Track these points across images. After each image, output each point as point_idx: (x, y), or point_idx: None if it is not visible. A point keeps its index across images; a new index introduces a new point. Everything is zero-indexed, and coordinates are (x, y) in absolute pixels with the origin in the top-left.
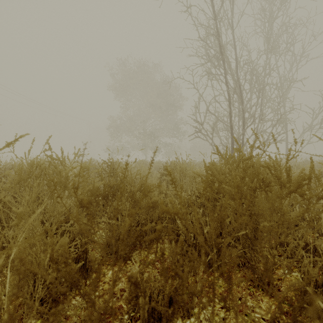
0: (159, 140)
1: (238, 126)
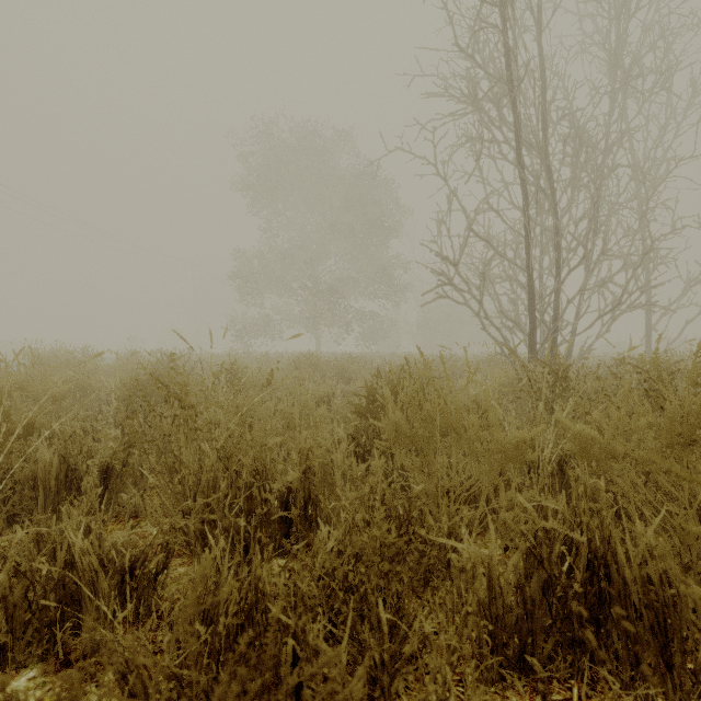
0: (348, 303)
1: (541, 270)
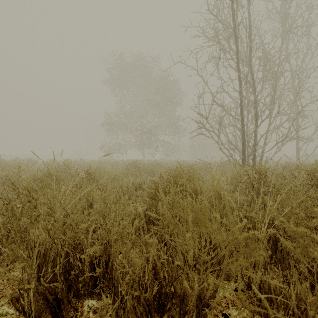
0: (157, 137)
1: (248, 121)
